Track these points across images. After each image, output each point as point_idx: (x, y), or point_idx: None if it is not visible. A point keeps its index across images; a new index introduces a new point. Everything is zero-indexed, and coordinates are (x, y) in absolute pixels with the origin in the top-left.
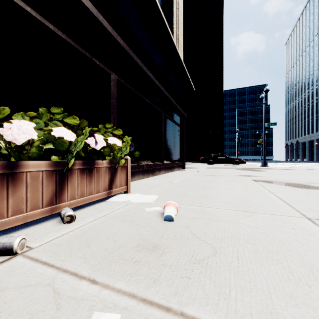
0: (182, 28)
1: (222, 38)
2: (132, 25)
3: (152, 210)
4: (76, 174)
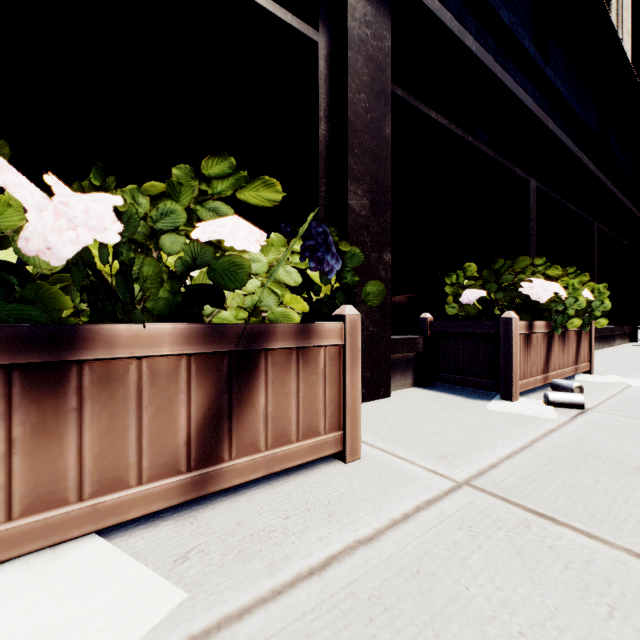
0: (628, 19)
1: None
2: (561, 85)
3: None
4: (555, 338)
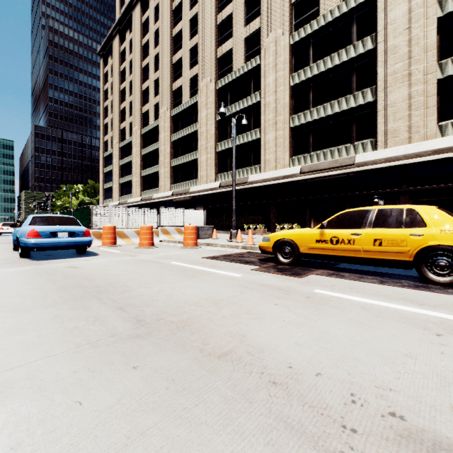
0: None
1: None
2: None
3: None
4: None
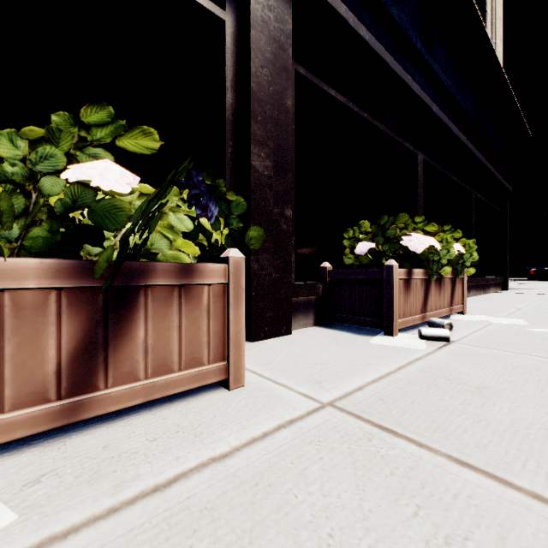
0: (500, 27)
1: None
2: (443, 75)
3: (540, 330)
4: (432, 284)
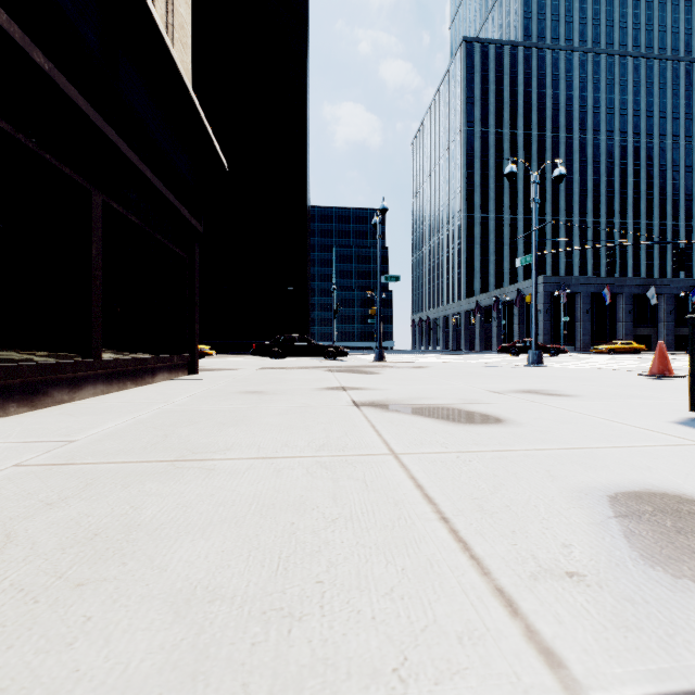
0: None
1: (305, 91)
2: None
3: None
4: None
